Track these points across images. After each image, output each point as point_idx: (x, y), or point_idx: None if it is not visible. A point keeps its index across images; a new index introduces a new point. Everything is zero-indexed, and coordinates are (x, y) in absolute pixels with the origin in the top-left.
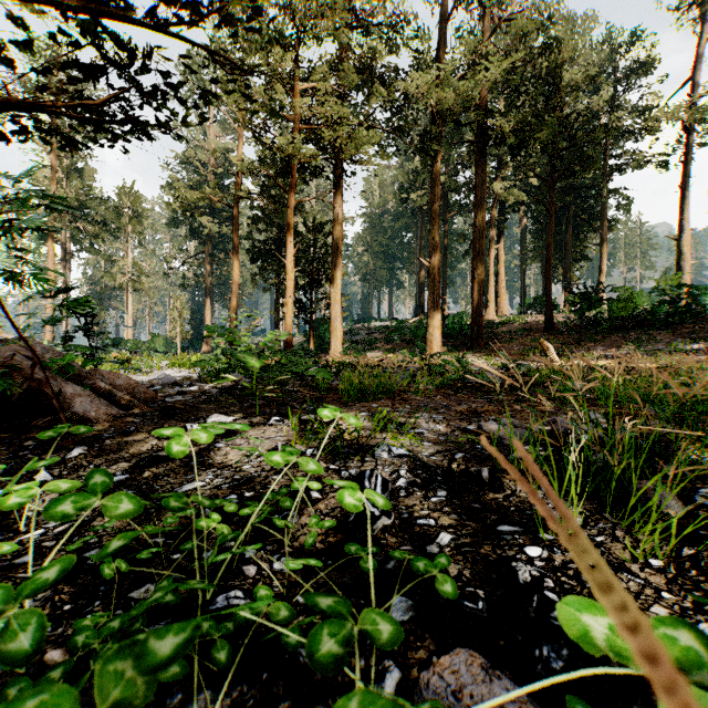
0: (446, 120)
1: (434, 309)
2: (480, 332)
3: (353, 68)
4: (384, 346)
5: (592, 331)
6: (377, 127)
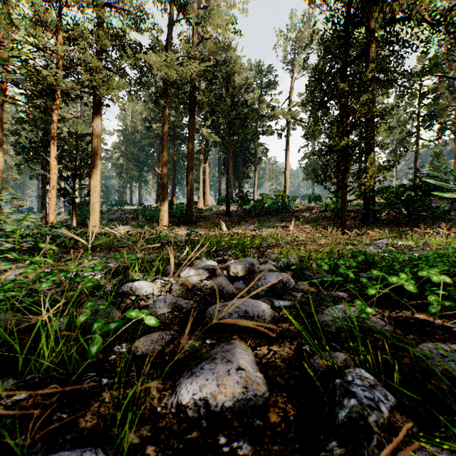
0: (171, 86)
1: (164, 200)
2: (191, 215)
3: (105, 37)
4: (132, 223)
5: (246, 216)
6: (125, 78)
